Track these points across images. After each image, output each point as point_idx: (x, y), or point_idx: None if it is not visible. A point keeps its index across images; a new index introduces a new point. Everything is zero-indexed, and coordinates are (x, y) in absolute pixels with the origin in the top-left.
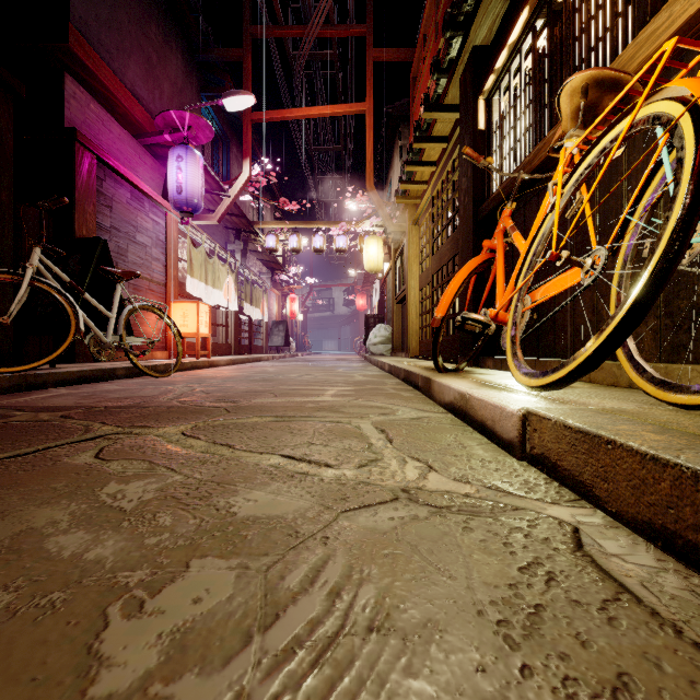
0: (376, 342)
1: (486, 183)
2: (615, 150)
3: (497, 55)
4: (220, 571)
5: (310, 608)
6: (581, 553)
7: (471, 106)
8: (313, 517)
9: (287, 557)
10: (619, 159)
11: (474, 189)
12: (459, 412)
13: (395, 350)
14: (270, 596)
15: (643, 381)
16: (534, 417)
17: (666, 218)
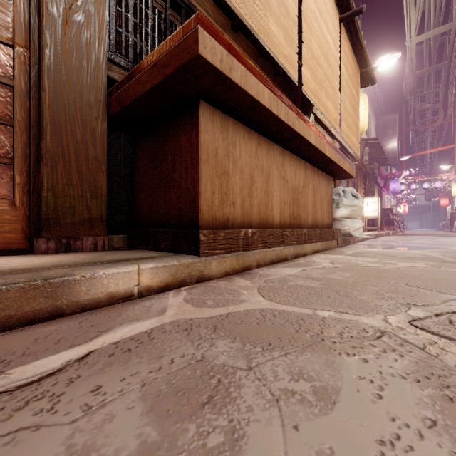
0: None
1: None
2: None
3: None
4: None
5: None
6: None
7: None
8: None
9: None
10: None
11: None
12: None
13: None
14: None
15: None
16: None
17: None
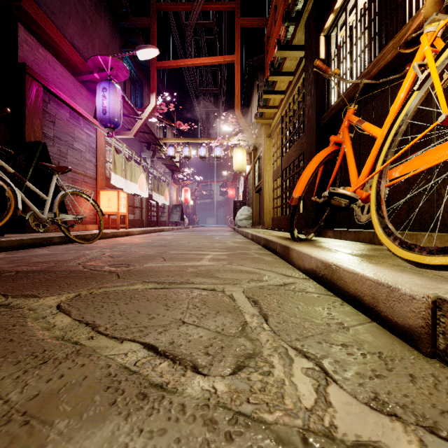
0: (241, 219)
1: (325, 98)
2: None
3: None
4: None
5: None
6: None
7: (315, 41)
8: None
9: None
10: None
11: (316, 103)
12: (323, 280)
13: (254, 224)
14: None
15: None
16: None
17: None
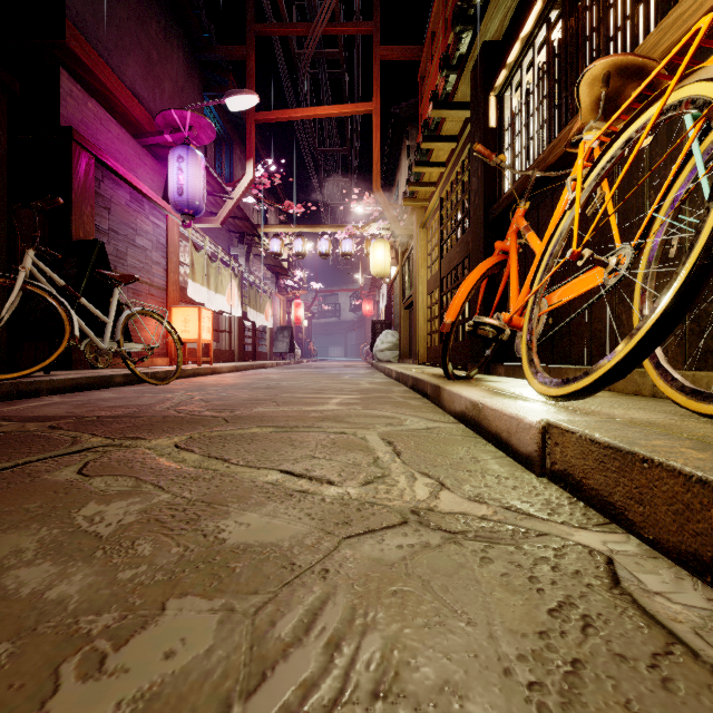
0: (383, 349)
1: (497, 183)
2: (643, 138)
3: (509, 49)
4: (200, 614)
5: (303, 665)
6: (619, 591)
7: (482, 103)
8: (311, 545)
9: (279, 595)
10: (640, 154)
11: (484, 189)
12: (471, 423)
13: (402, 357)
14: (257, 648)
15: (672, 390)
16: (555, 429)
17: (706, 209)
